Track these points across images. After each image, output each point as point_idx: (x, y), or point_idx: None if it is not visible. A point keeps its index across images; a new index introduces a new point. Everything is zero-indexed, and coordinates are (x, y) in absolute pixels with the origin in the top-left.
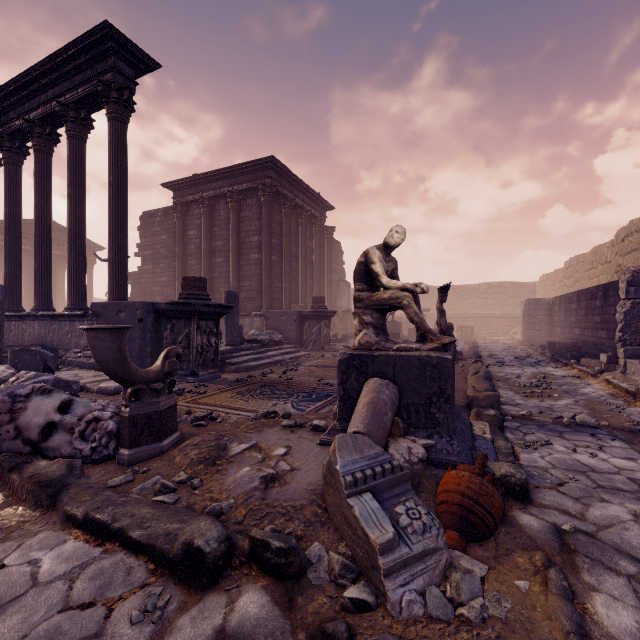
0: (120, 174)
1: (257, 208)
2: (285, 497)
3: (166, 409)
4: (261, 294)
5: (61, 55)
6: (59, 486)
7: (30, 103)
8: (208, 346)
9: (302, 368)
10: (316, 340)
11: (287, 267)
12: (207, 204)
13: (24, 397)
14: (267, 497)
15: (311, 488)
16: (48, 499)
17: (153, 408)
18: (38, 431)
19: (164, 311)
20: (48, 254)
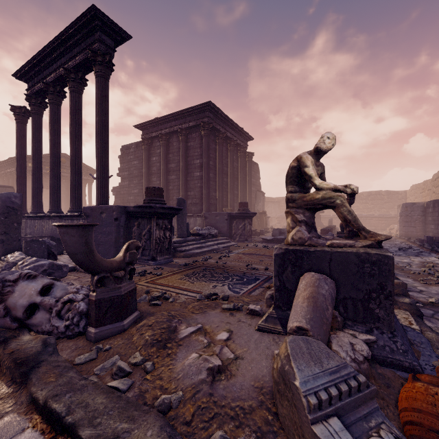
0: (103, 115)
1: (199, 139)
2: (232, 394)
3: (127, 293)
4: (202, 201)
5: (65, 34)
6: (32, 364)
7: (46, 71)
8: (164, 238)
9: (232, 255)
10: (241, 234)
11: (220, 181)
12: (164, 138)
13: (12, 282)
14: (214, 392)
15: (257, 385)
16: (21, 377)
17: (115, 293)
18: (22, 311)
19: (132, 212)
20: (58, 174)
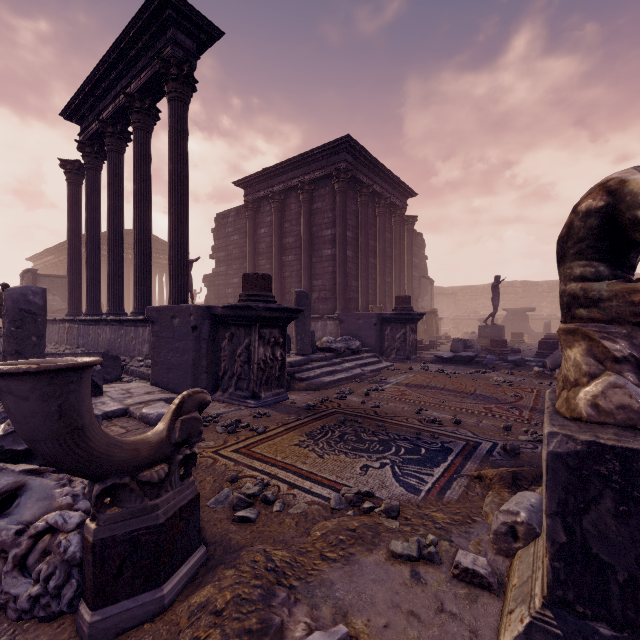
0: (180, 161)
1: (330, 198)
2: None
3: (172, 516)
4: (335, 294)
5: (124, 39)
6: None
7: (103, 103)
8: (272, 360)
9: (389, 387)
10: (400, 348)
11: (363, 263)
12: (277, 199)
13: None
14: None
15: None
16: None
17: (144, 520)
18: None
19: (221, 316)
20: (120, 256)
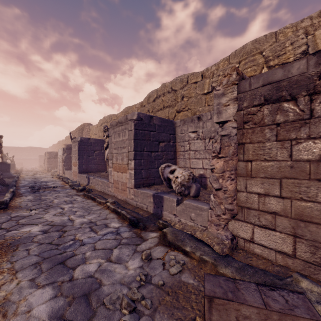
0: None
1: None
2: None
3: None
4: None
5: None
6: None
7: None
8: None
9: None
10: None
11: None
12: None
13: None
14: None
15: None
16: None
17: None
18: None
19: None
20: None
